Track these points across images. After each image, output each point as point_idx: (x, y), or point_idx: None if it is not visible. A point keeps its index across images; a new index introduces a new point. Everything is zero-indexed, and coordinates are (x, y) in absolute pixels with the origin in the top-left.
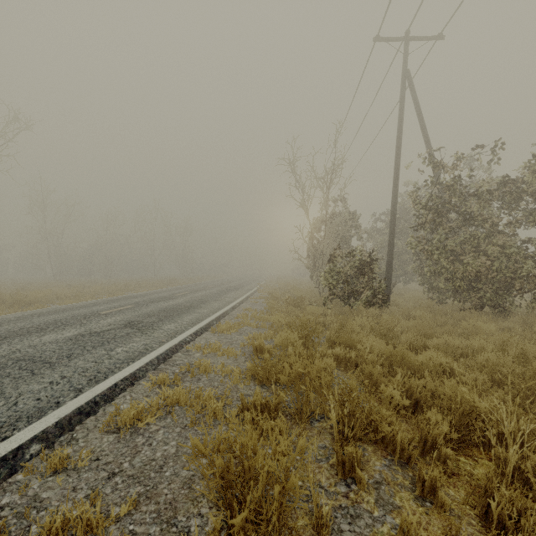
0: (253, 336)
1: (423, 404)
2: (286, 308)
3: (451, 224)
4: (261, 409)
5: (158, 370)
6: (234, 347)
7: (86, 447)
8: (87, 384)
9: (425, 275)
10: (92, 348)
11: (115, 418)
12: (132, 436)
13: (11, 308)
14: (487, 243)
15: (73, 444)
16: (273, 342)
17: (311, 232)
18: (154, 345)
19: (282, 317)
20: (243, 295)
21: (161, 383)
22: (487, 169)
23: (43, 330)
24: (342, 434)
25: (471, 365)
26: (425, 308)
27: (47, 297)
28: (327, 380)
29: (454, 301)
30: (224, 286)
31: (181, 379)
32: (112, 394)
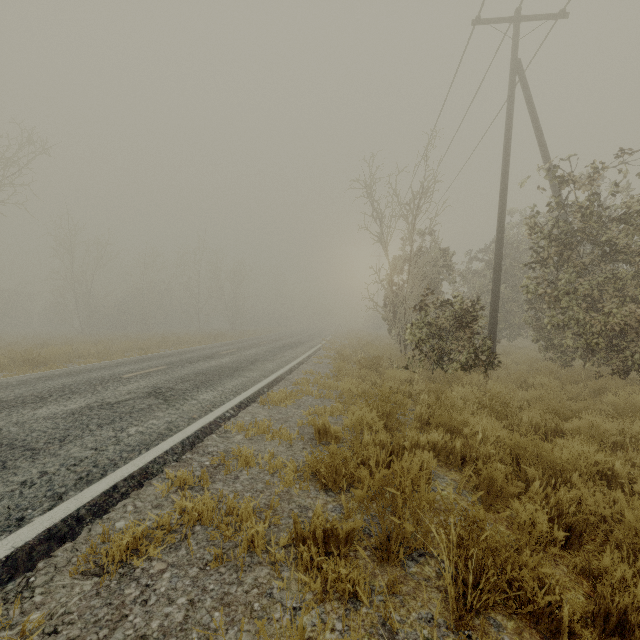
0: (315, 410)
1: (587, 538)
2: (358, 371)
3: (585, 260)
4: (325, 538)
5: (181, 462)
6: (290, 426)
7: (43, 605)
8: (73, 487)
9: (541, 328)
10: (97, 428)
11: (102, 546)
12: (121, 583)
13: (20, 369)
14: (636, 285)
15: (24, 597)
16: (342, 420)
17: (390, 274)
18: (181, 423)
19: (354, 385)
20: (304, 353)
21: (180, 484)
22: (626, 188)
23: (43, 399)
24: (458, 591)
25: (639, 464)
26: (548, 374)
27: (66, 355)
28: (432, 501)
29: (586, 363)
30: (281, 341)
31: (211, 477)
32: (107, 502)
